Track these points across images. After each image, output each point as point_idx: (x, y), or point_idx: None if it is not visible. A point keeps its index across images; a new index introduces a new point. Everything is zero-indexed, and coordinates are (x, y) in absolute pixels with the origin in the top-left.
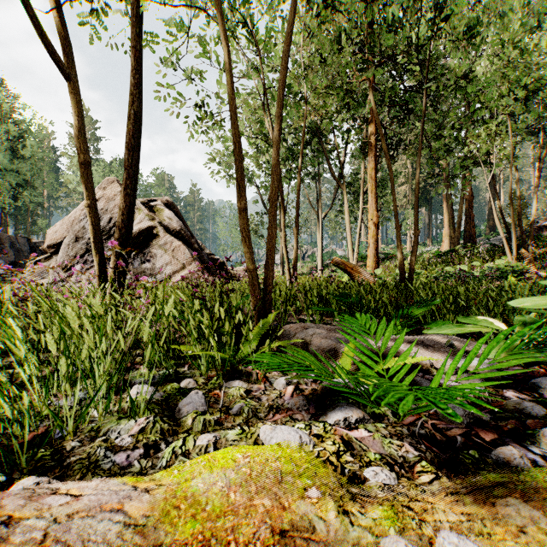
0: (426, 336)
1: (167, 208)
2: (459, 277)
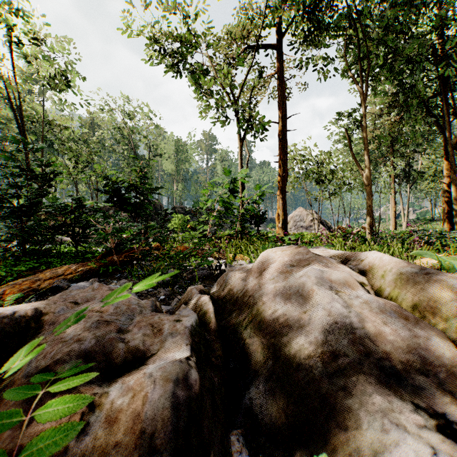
0: None
1: (315, 213)
2: None
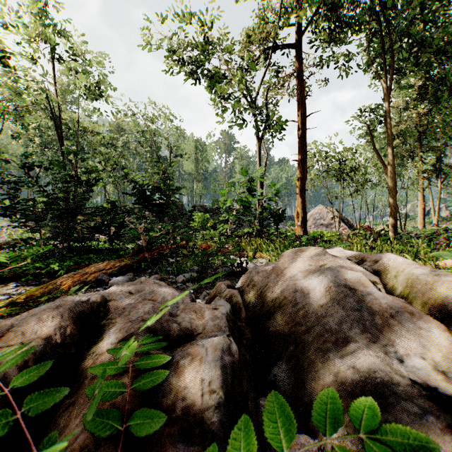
0: None
1: (336, 211)
2: None
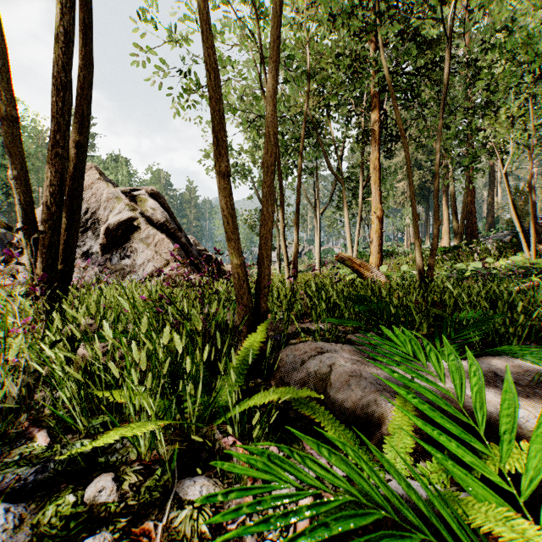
0: (491, 361)
1: (151, 198)
2: (482, 275)
